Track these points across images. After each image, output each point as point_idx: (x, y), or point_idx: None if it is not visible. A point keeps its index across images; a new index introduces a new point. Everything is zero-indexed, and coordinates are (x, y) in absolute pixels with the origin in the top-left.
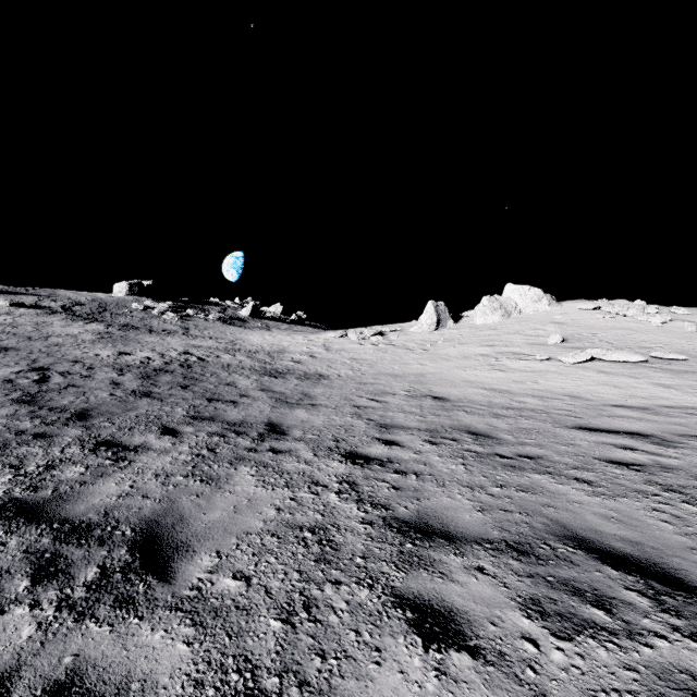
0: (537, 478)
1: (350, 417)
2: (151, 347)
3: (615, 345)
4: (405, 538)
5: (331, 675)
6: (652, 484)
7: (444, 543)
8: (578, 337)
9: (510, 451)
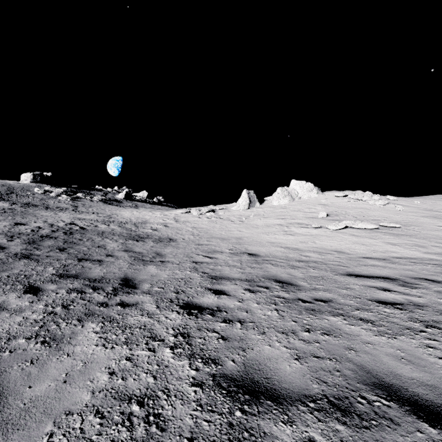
0: (334, 320)
1: (189, 271)
2: (44, 220)
3: (358, 218)
4: (234, 403)
5: None
6: (415, 320)
7: (272, 407)
8: (336, 213)
9: (308, 296)
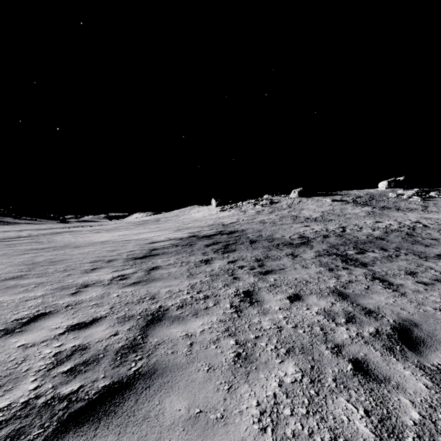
0: None
1: None
2: (394, 219)
3: None
4: None
5: (388, 278)
6: None
7: None
8: None
9: None
